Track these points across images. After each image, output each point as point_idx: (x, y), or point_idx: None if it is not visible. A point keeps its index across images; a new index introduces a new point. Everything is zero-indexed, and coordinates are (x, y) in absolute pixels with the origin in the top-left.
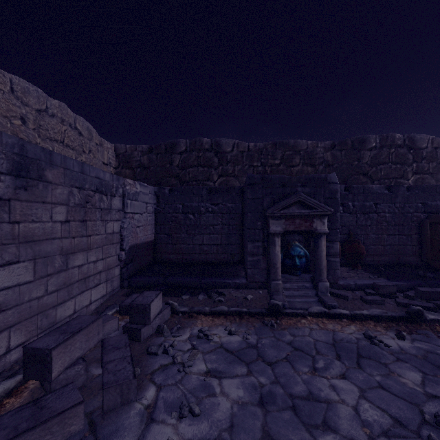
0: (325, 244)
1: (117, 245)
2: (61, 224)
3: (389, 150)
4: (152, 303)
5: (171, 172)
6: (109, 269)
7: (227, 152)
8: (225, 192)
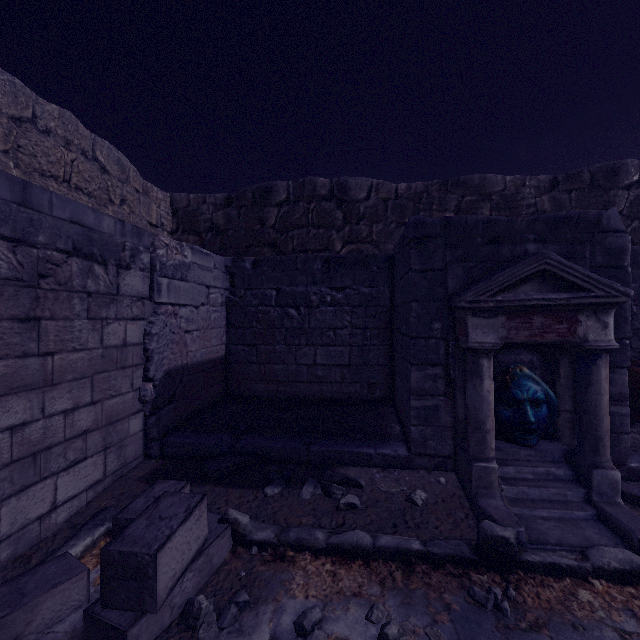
0: (608, 376)
1: (137, 371)
2: None
3: None
4: (165, 547)
5: (262, 237)
6: (113, 423)
7: (359, 200)
8: (358, 265)
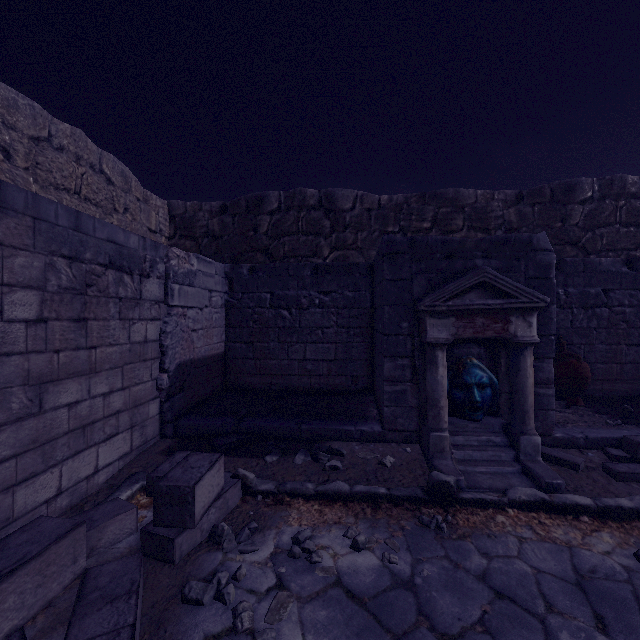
0: (532, 364)
1: (154, 363)
2: (26, 326)
3: (616, 202)
4: (199, 484)
5: (256, 243)
6: (137, 406)
7: (345, 210)
8: (343, 271)
